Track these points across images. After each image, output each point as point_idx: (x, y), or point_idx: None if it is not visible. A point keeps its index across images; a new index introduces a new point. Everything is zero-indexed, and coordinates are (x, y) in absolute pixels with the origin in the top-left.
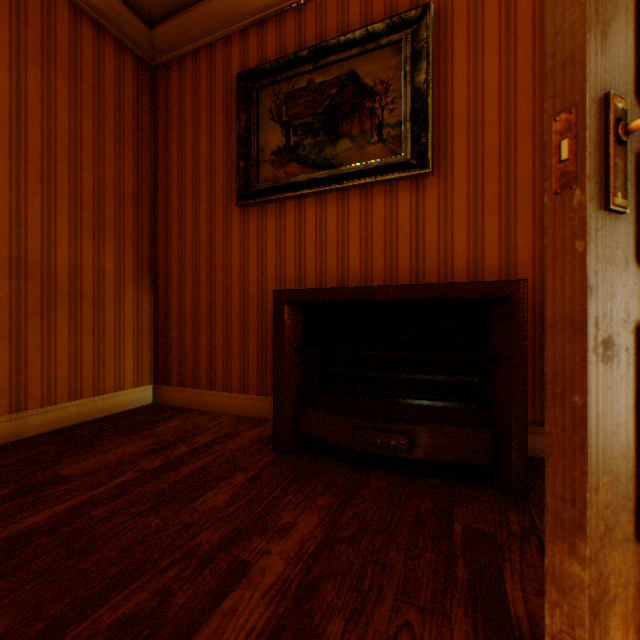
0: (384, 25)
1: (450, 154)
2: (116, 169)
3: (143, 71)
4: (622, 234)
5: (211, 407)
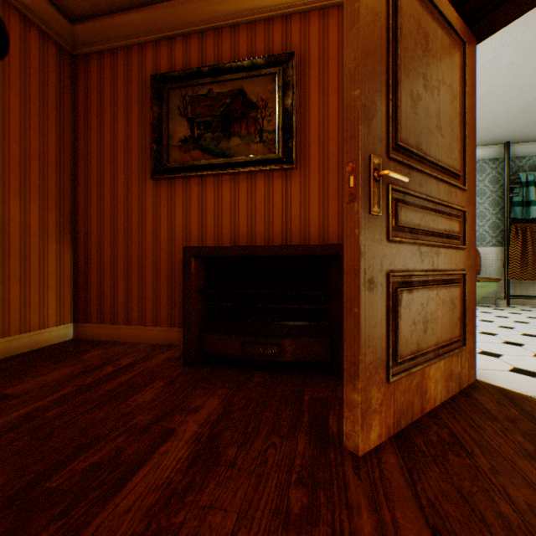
0: (264, 60)
1: (308, 156)
2: (41, 140)
3: (65, 58)
4: (379, 226)
5: (128, 339)
